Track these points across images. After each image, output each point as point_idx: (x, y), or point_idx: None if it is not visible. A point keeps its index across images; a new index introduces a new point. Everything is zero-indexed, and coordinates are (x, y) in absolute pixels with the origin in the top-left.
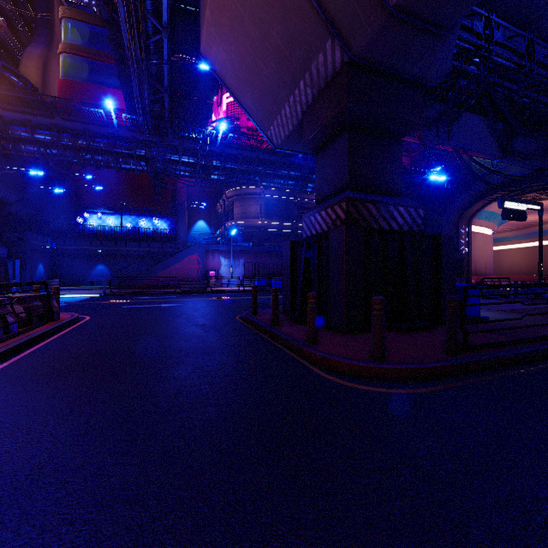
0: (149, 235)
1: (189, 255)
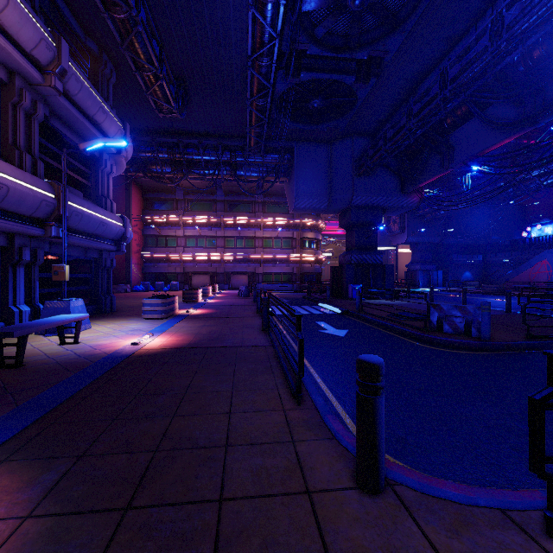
0: (549, 242)
1: (538, 261)
